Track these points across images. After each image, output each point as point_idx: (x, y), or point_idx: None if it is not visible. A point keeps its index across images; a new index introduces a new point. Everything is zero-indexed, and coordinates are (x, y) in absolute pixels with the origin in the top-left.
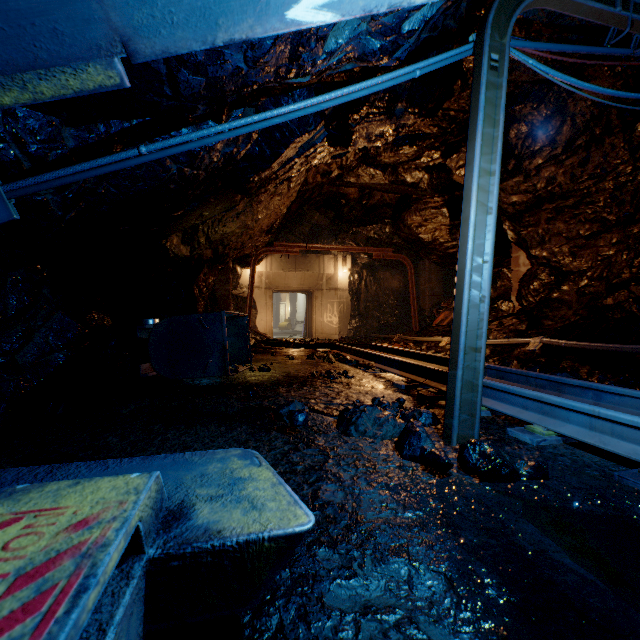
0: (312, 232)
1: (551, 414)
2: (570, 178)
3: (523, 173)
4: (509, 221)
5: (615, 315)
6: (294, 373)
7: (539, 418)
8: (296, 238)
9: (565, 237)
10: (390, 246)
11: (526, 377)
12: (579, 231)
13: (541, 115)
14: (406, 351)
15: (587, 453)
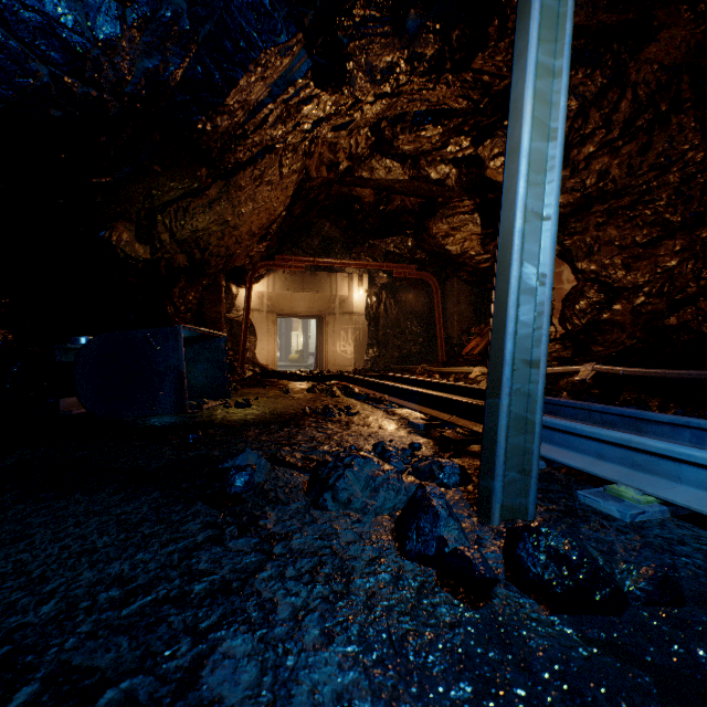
0: (322, 246)
1: (647, 468)
2: (627, 171)
3: (570, 166)
4: None
5: (681, 337)
6: (281, 409)
7: (626, 474)
8: (303, 253)
9: (618, 246)
10: (413, 262)
11: (588, 411)
12: (635, 237)
13: (595, 85)
14: (429, 382)
15: None
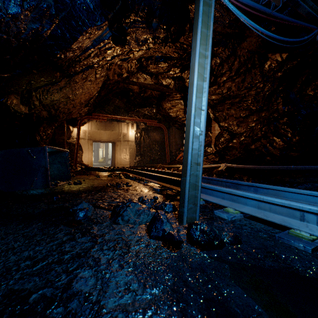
0: (115, 110)
1: (237, 201)
2: (237, 88)
3: (217, 84)
4: (211, 108)
5: (255, 153)
6: (96, 185)
7: (230, 203)
8: (106, 112)
9: (235, 117)
10: (156, 119)
11: (221, 182)
12: (240, 114)
13: (226, 54)
14: (162, 171)
15: (257, 222)
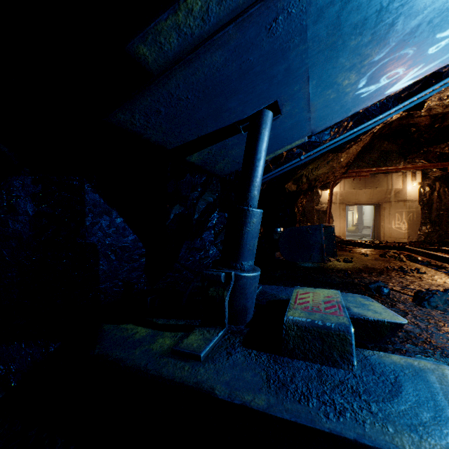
0: (380, 157)
1: None
2: None
3: None
4: None
5: None
6: (370, 266)
7: None
8: (365, 164)
9: None
10: None
11: None
12: None
13: None
14: None
15: None
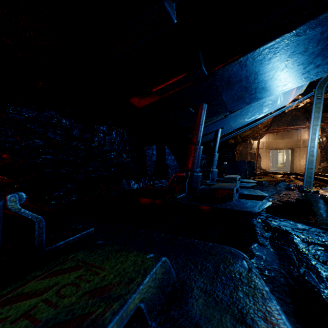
0: (292, 119)
1: None
2: None
3: None
4: None
5: None
6: (270, 180)
7: None
8: (282, 123)
9: None
10: None
11: None
12: None
13: None
14: None
15: None
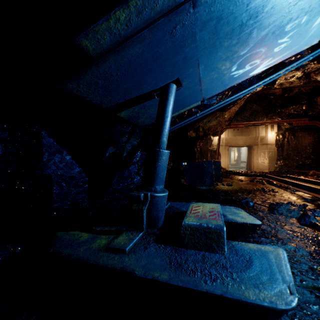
0: (251, 114)
1: None
2: None
3: None
4: None
5: None
6: (244, 188)
7: None
8: (242, 119)
9: None
10: (306, 117)
11: None
12: None
13: None
14: (314, 181)
15: None
